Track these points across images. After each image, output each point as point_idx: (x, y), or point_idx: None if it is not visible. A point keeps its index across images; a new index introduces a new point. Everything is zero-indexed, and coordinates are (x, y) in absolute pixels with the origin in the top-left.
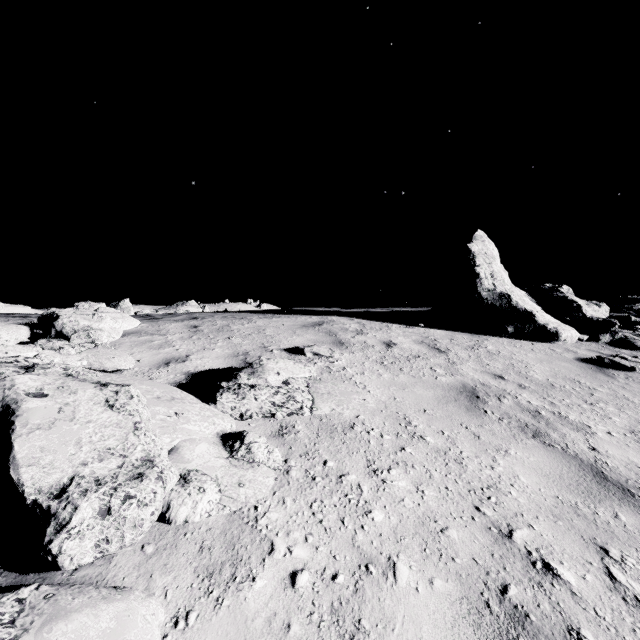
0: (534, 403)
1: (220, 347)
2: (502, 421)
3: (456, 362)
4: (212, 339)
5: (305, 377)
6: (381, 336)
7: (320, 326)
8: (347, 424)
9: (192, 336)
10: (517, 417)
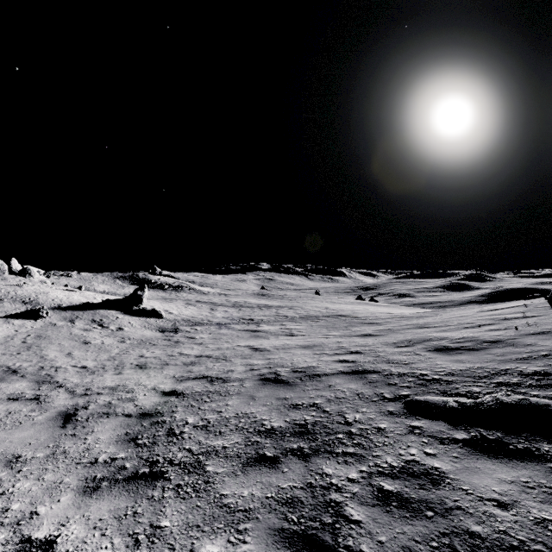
0: None
1: None
2: None
3: None
4: None
5: None
6: None
7: None
8: None
9: None
10: None
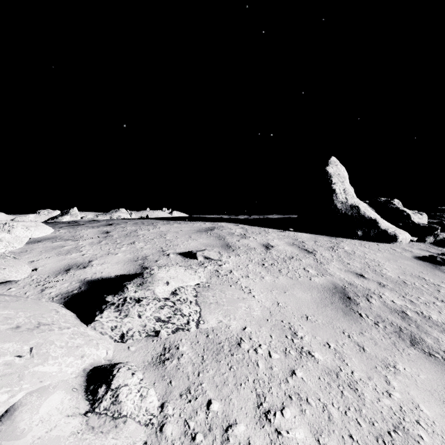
0: (397, 302)
1: (123, 252)
2: (378, 326)
3: (323, 262)
4: (118, 244)
5: (194, 284)
6: (260, 239)
7: (212, 231)
8: (234, 340)
9: (101, 241)
10: (389, 320)
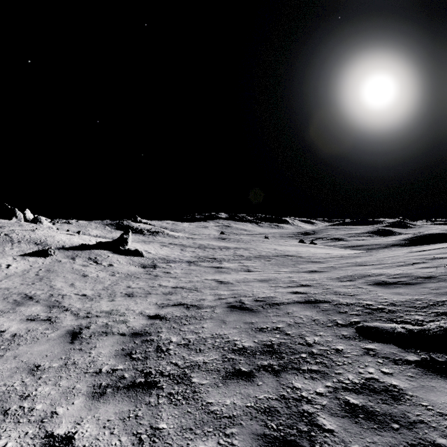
0: None
1: None
2: None
3: None
4: None
5: None
6: None
7: None
8: None
9: None
10: None
